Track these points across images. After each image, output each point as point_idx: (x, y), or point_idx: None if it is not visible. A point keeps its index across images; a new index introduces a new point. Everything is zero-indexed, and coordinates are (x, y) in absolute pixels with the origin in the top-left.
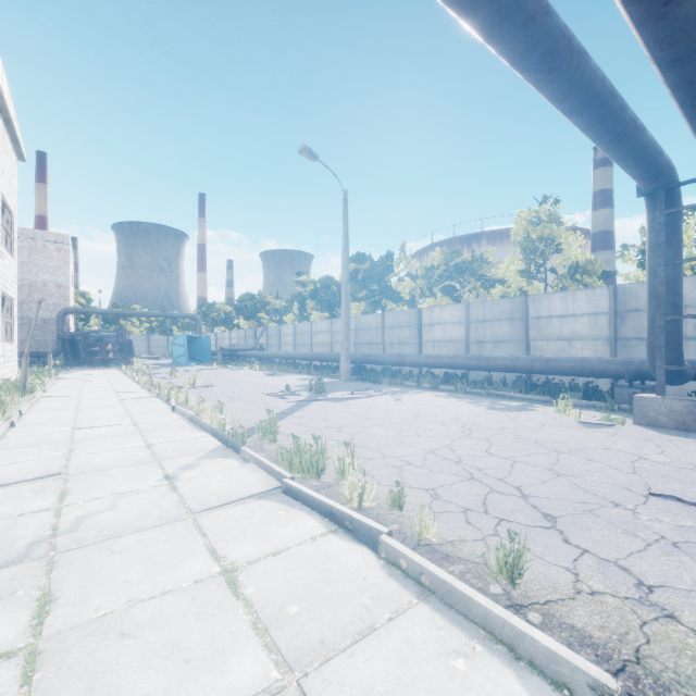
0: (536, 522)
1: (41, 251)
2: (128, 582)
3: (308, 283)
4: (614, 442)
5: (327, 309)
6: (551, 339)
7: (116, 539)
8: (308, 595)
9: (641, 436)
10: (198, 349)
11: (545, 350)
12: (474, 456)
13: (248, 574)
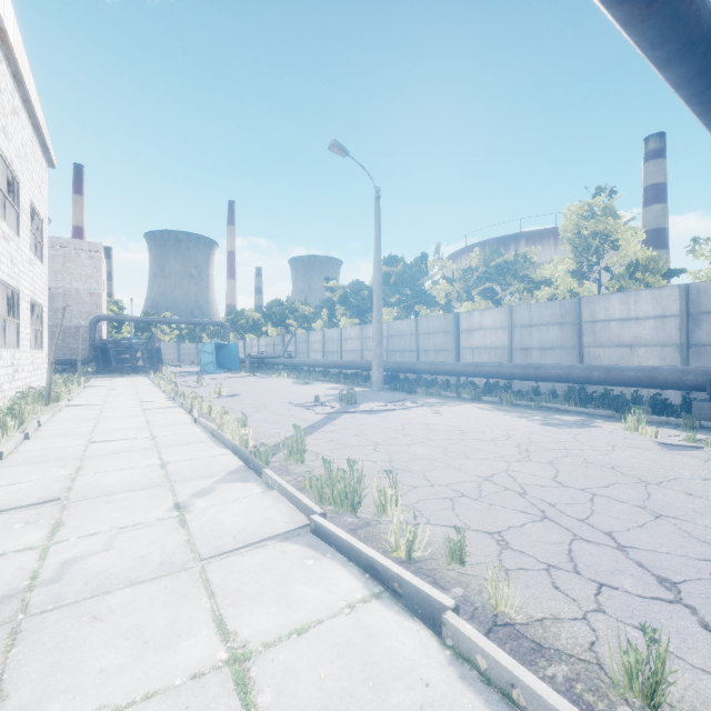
0: (651, 591)
1: (75, 260)
2: (104, 672)
3: (337, 288)
4: None
5: (357, 315)
6: (609, 346)
7: (103, 597)
8: None
9: None
10: (226, 357)
11: (601, 358)
12: (541, 486)
13: (264, 667)
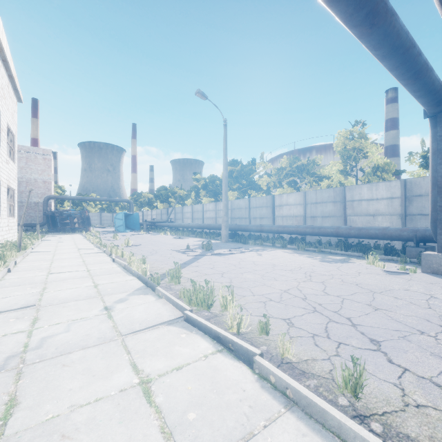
0: (366, 345)
1: (34, 160)
2: (72, 390)
3: (201, 179)
4: (411, 285)
5: (213, 196)
6: (361, 215)
7: (67, 355)
8: (202, 403)
9: (429, 281)
10: (131, 221)
11: (357, 222)
12: (315, 294)
13: (159, 385)
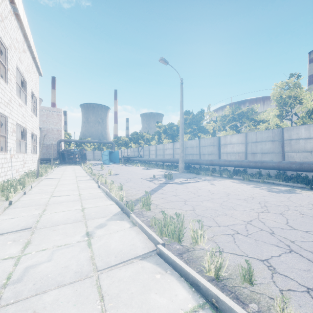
0: None
1: (51, 116)
2: None
3: (162, 126)
4: None
5: (171, 138)
6: (299, 151)
7: (41, 296)
8: None
9: None
10: (113, 157)
11: (294, 157)
12: (281, 228)
13: None
